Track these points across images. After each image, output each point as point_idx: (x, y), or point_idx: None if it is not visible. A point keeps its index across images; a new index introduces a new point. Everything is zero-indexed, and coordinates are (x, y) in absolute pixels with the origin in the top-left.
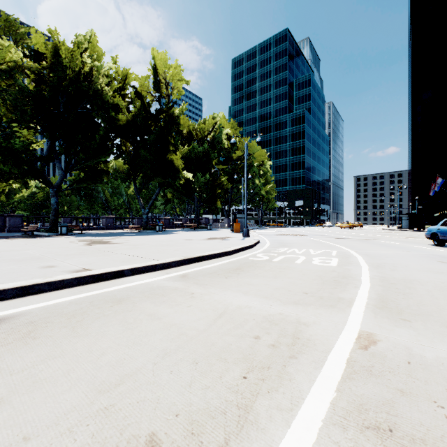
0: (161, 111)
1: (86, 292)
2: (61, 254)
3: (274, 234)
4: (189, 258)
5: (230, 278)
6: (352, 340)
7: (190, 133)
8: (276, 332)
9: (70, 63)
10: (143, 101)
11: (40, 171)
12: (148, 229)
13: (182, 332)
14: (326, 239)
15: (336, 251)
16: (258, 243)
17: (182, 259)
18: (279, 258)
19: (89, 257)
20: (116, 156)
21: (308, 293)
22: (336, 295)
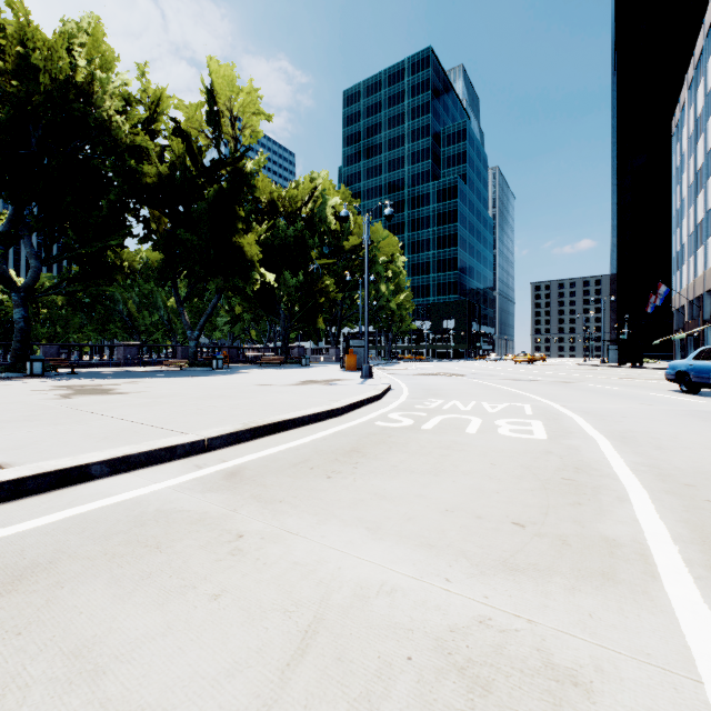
0: (221, 162)
1: None
2: None
3: (413, 373)
4: (254, 426)
5: (337, 478)
6: None
7: (272, 203)
8: None
9: (49, 64)
10: (189, 144)
11: None
12: (198, 365)
13: None
14: (501, 383)
15: (530, 406)
16: (389, 390)
17: (238, 430)
18: (433, 423)
19: (36, 427)
20: (142, 239)
21: (526, 525)
22: (593, 528)
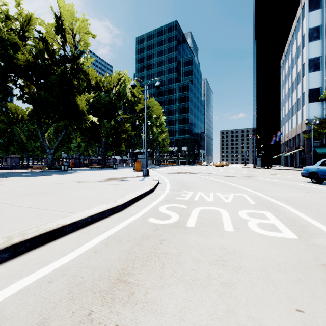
0: (66, 57)
1: None
2: None
3: (170, 172)
4: (15, 242)
5: None
6: None
7: (97, 84)
8: None
9: None
10: (47, 46)
11: None
12: (53, 168)
13: None
14: (217, 178)
15: (247, 196)
16: (158, 184)
17: None
18: (194, 217)
19: None
20: (20, 98)
21: None
22: None
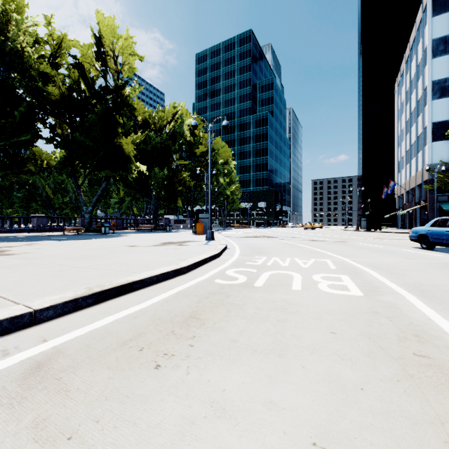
0: (108, 88)
1: None
2: None
3: (241, 236)
4: (97, 291)
5: (166, 367)
6: None
7: (146, 120)
8: None
9: None
10: (84, 74)
11: None
12: (91, 231)
13: None
14: (301, 242)
15: (331, 261)
16: (226, 249)
17: (78, 297)
18: (263, 279)
19: None
20: (50, 141)
21: None
22: None
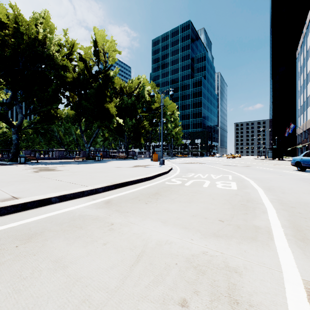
0: (99, 72)
1: (0, 226)
2: (4, 181)
3: (182, 162)
4: (115, 183)
5: (149, 203)
6: (305, 304)
7: (121, 89)
8: (206, 289)
9: (27, 31)
10: (86, 64)
11: (2, 114)
12: (90, 159)
13: (86, 295)
14: (220, 166)
15: (231, 176)
16: (171, 169)
17: (109, 185)
18: (190, 183)
19: (27, 184)
20: (66, 105)
21: (224, 221)
22: (250, 222)
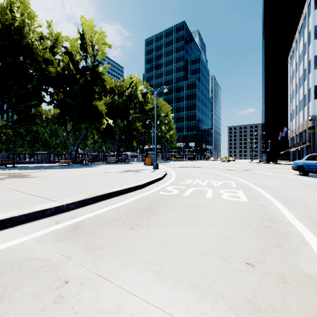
0: (87, 67)
1: None
2: None
3: (177, 166)
4: (94, 196)
5: (137, 229)
6: None
7: (112, 88)
8: None
9: (0, 16)
10: (72, 59)
11: None
12: (76, 163)
13: None
14: (217, 171)
15: (234, 182)
16: (166, 174)
17: (85, 198)
18: (189, 192)
19: None
20: (49, 103)
21: (254, 265)
22: (296, 266)
